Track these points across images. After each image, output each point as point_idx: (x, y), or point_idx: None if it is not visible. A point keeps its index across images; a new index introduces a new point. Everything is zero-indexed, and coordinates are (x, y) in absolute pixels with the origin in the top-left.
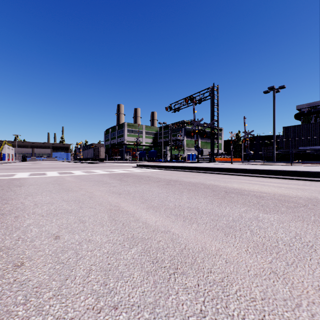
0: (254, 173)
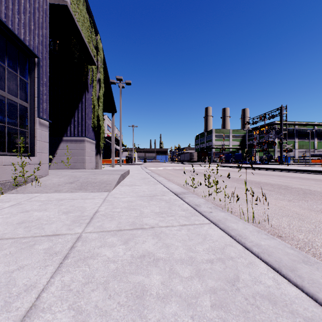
0: (267, 169)
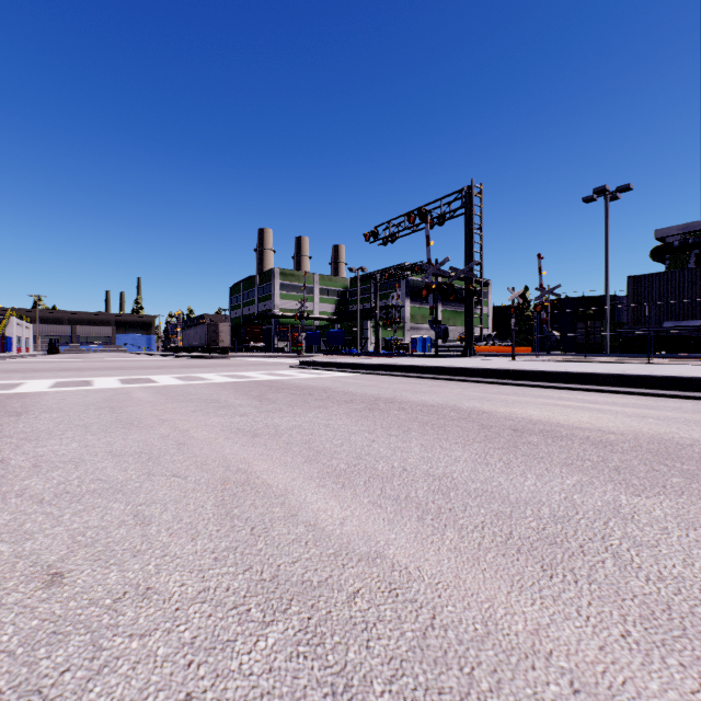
0: (570, 381)
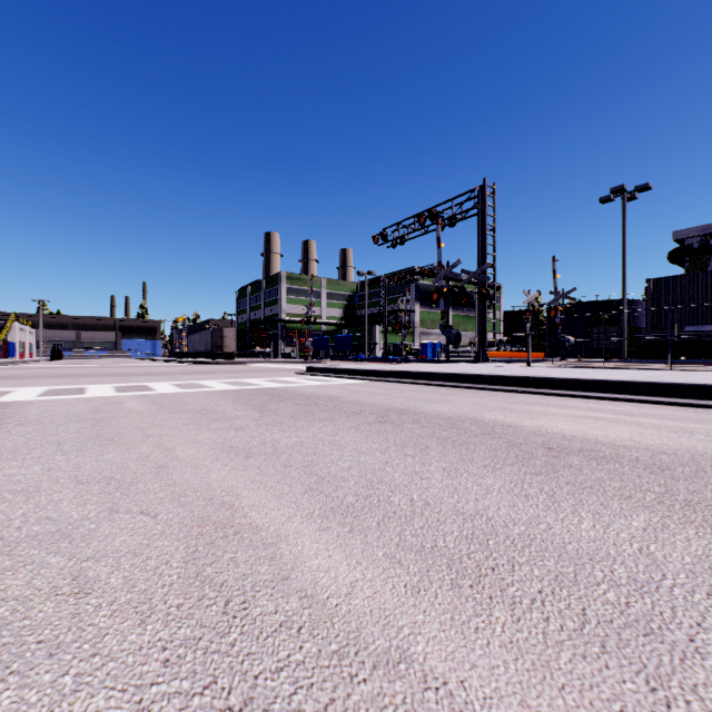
0: (596, 389)
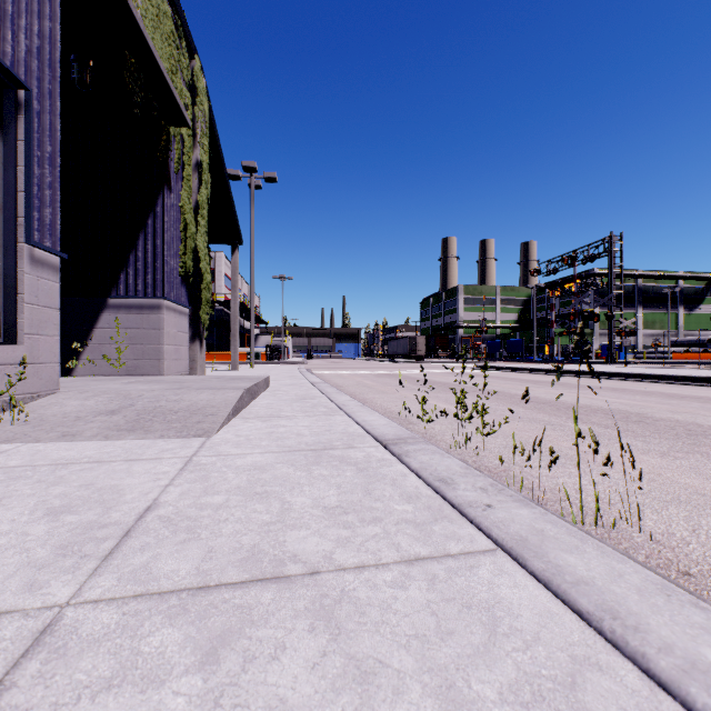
0: (584, 374)
